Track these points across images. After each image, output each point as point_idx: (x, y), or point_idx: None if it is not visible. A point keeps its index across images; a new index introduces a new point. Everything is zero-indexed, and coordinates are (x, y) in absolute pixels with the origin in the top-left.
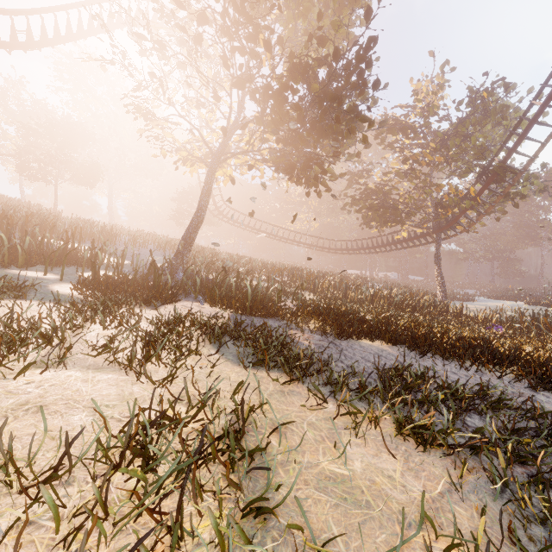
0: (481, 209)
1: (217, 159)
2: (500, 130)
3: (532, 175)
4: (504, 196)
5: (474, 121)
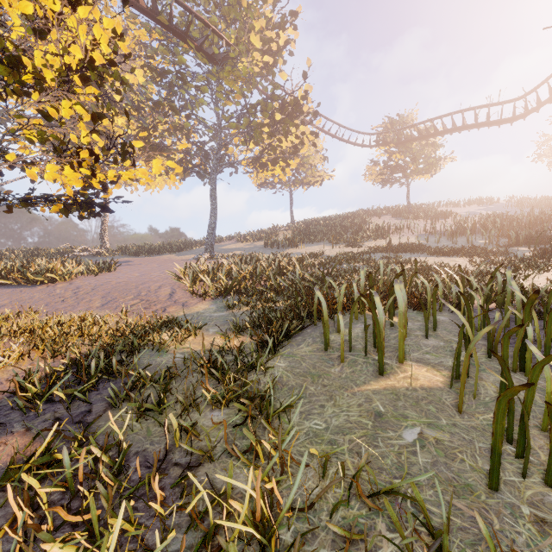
0: None
1: None
2: None
3: None
4: None
5: None
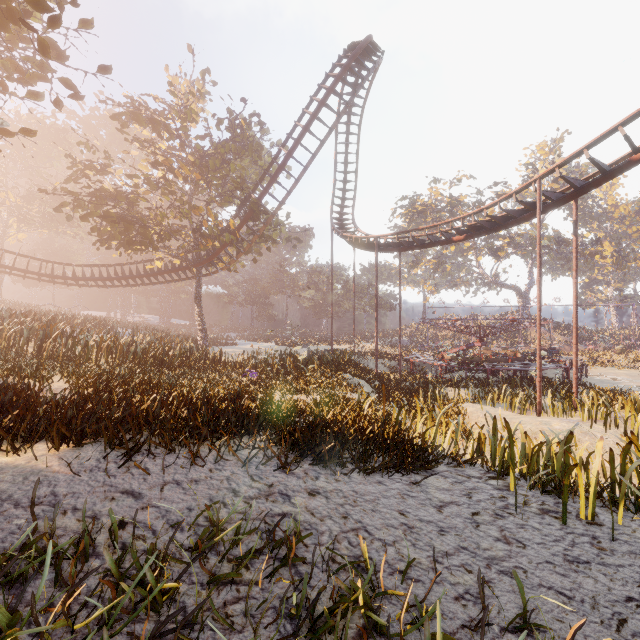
0: (241, 246)
1: None
2: (257, 170)
3: (281, 221)
4: (260, 236)
5: (234, 148)
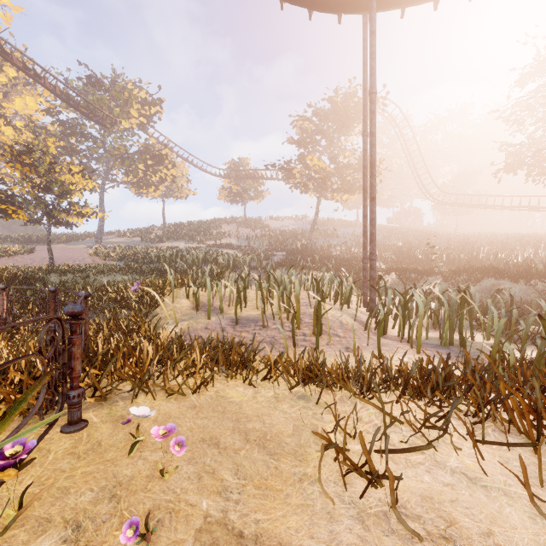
0: None
1: (318, 201)
2: None
3: None
4: None
5: None
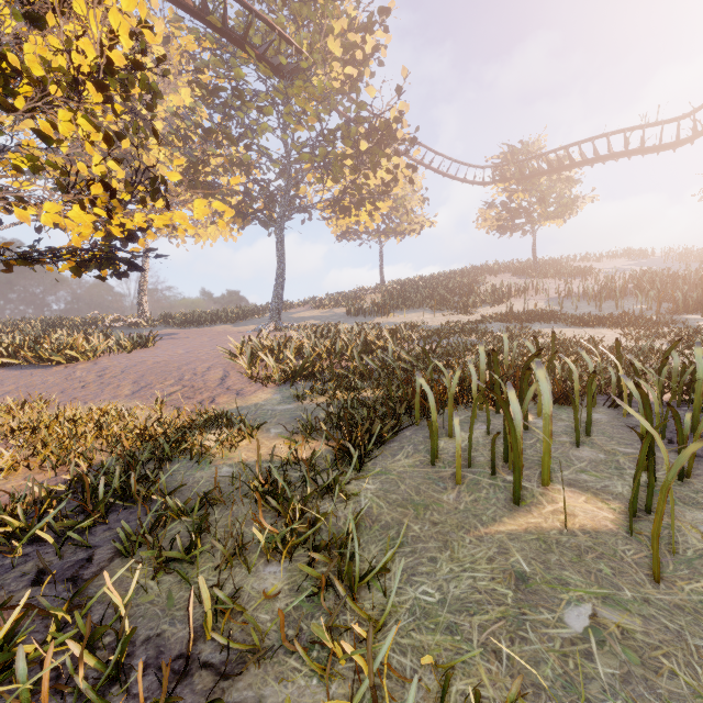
0: None
1: None
2: None
3: None
4: None
5: None
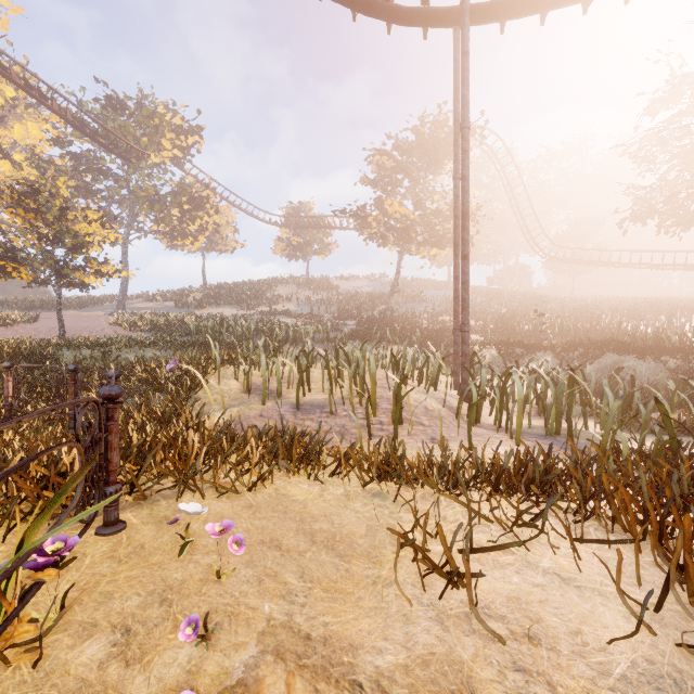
0: None
1: (399, 256)
2: None
3: None
4: None
5: None
